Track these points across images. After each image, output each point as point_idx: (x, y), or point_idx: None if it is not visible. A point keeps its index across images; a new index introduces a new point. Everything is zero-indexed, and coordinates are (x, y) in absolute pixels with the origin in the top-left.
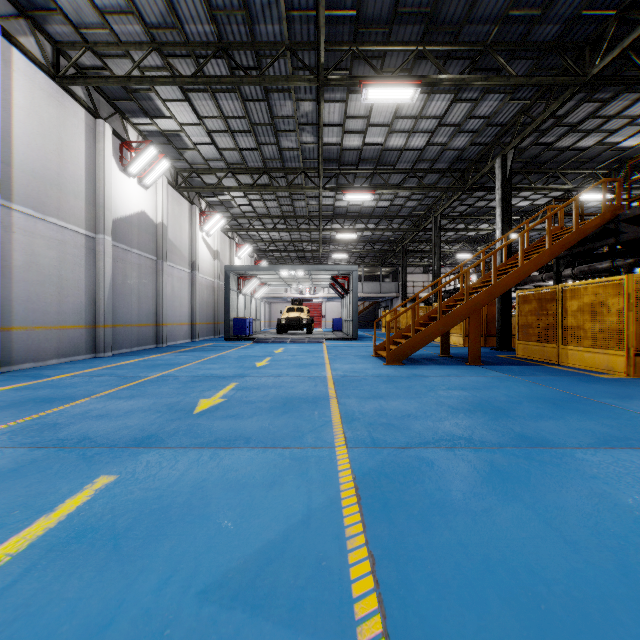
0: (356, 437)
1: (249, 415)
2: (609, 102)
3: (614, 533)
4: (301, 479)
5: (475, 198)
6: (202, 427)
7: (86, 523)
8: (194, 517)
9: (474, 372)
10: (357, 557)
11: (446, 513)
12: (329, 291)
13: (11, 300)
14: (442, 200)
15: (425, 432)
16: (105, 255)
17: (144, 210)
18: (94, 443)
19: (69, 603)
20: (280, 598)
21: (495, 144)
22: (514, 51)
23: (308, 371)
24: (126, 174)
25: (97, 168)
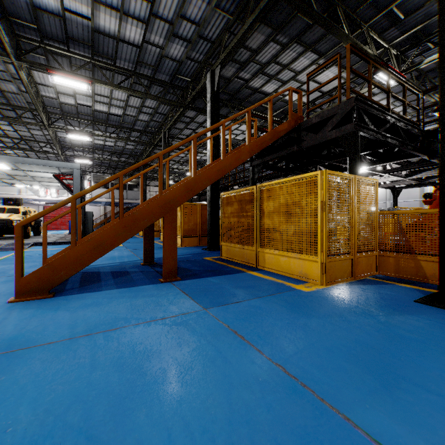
0: None
1: None
2: (286, 48)
3: None
4: None
5: (196, 124)
6: None
7: None
8: None
9: (154, 305)
10: None
11: None
12: None
13: None
14: (169, 117)
15: None
16: None
17: None
18: None
19: None
20: None
21: (207, 64)
22: None
23: None
24: None
25: None
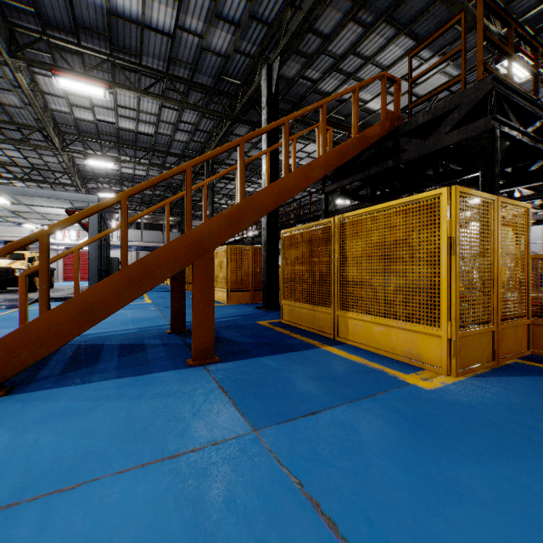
0: None
1: None
2: (370, 32)
3: None
4: None
5: (249, 144)
6: None
7: None
8: None
9: (166, 418)
10: None
11: None
12: None
13: None
14: (214, 136)
15: None
16: None
17: None
18: None
19: None
20: None
21: (262, 58)
22: None
23: None
24: None
25: None
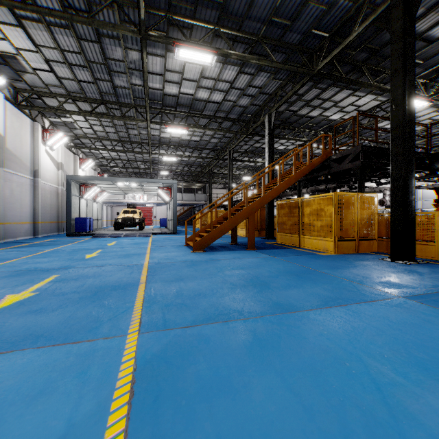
0: (150, 321)
1: (54, 308)
2: (325, 90)
3: (336, 389)
4: (77, 381)
5: (254, 141)
6: None
7: None
8: None
9: (251, 255)
10: None
11: (211, 397)
12: (158, 198)
13: None
14: (234, 140)
15: (209, 308)
16: None
17: None
18: None
19: None
20: None
21: (265, 106)
22: (275, 45)
23: (130, 260)
24: None
25: None
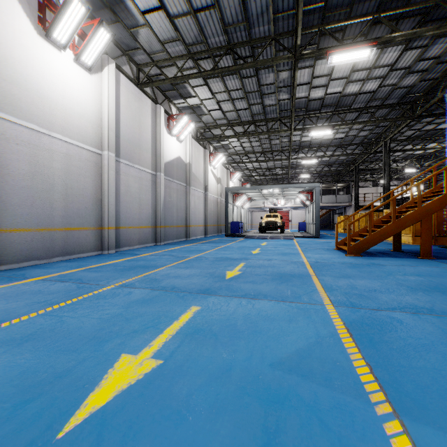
0: (338, 300)
1: (260, 282)
2: None
3: None
4: (308, 320)
5: (423, 123)
6: (234, 286)
7: (197, 326)
8: (251, 331)
9: (426, 264)
10: (359, 364)
11: (418, 350)
12: (295, 202)
13: (119, 212)
14: (391, 128)
15: (391, 302)
16: (161, 184)
17: (179, 156)
18: (180, 290)
19: (207, 358)
20: (316, 375)
21: (444, 77)
22: None
23: (289, 258)
24: (170, 135)
25: (157, 133)
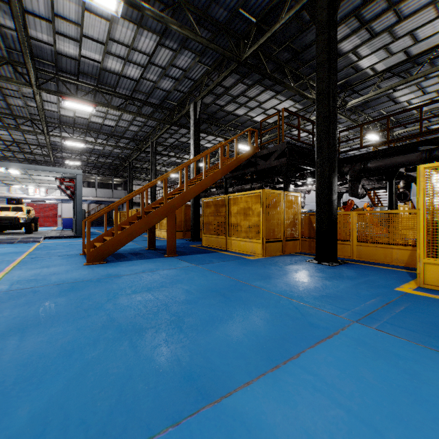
0: None
1: None
2: (251, 88)
3: None
4: None
5: (180, 134)
6: None
7: None
8: None
9: (168, 264)
10: None
11: None
12: (62, 193)
13: None
14: (157, 130)
15: (21, 437)
16: None
17: None
18: None
19: None
20: None
21: (190, 94)
22: (200, 17)
23: None
24: None
25: None
